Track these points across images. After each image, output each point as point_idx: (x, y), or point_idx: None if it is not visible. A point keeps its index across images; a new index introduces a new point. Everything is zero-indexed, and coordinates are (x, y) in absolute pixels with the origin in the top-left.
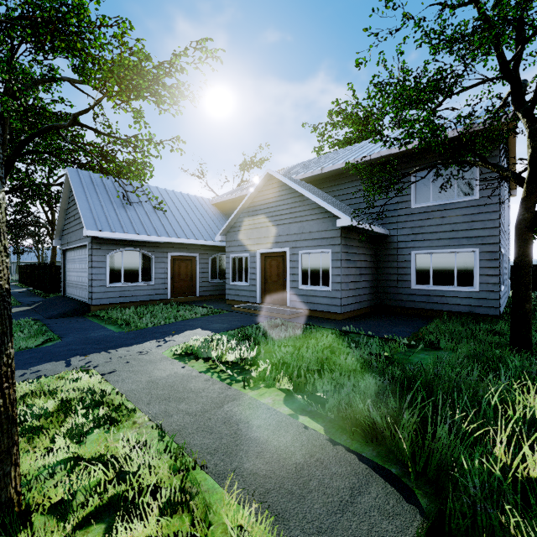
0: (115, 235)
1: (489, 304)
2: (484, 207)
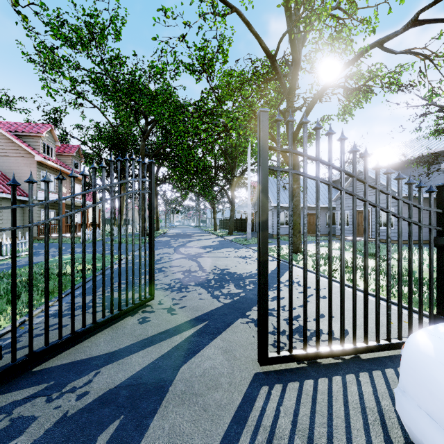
0: (283, 205)
1: None
2: None
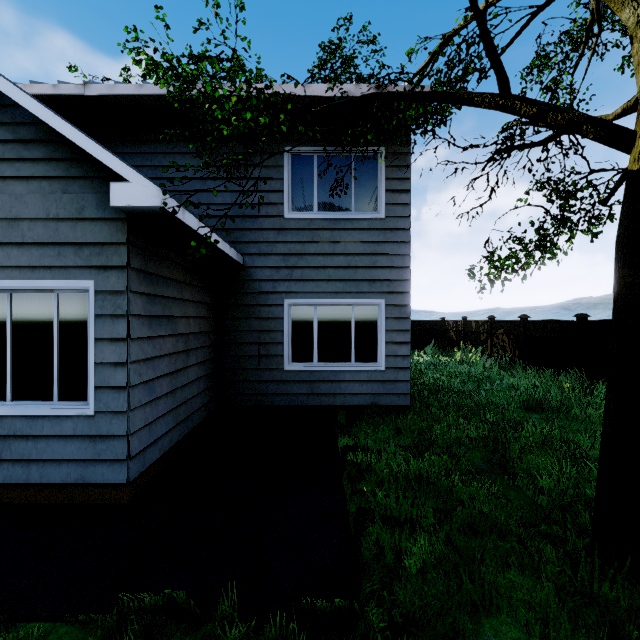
0: None
1: (398, 389)
2: (392, 233)
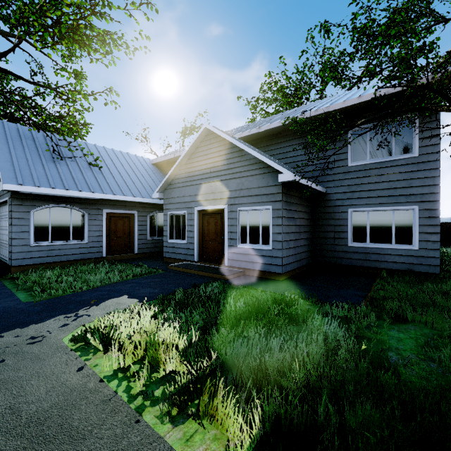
0: (39, 190)
1: (429, 262)
2: (423, 165)
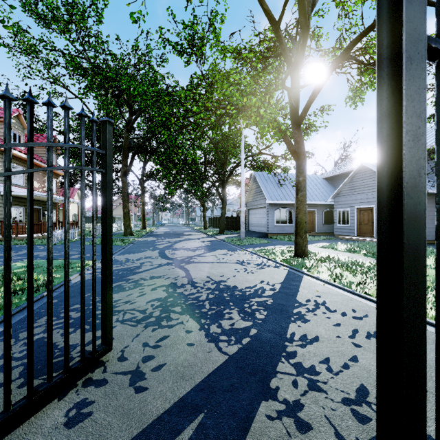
0: (278, 202)
1: None
2: None
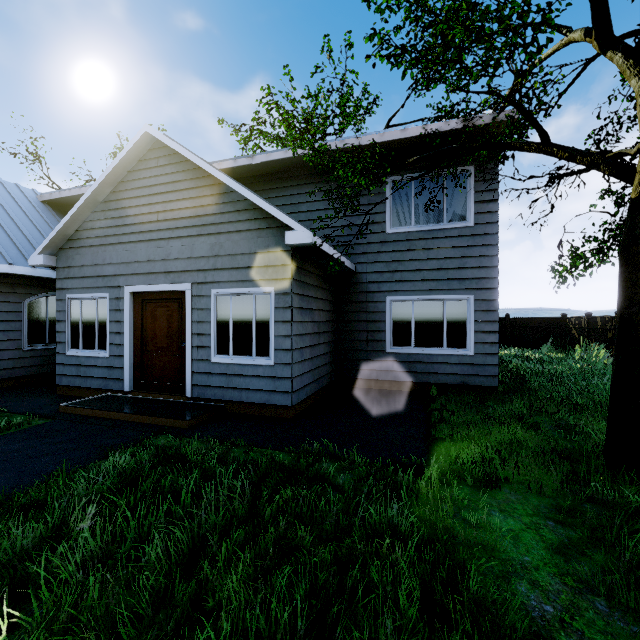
0: None
1: (486, 371)
2: (480, 238)
